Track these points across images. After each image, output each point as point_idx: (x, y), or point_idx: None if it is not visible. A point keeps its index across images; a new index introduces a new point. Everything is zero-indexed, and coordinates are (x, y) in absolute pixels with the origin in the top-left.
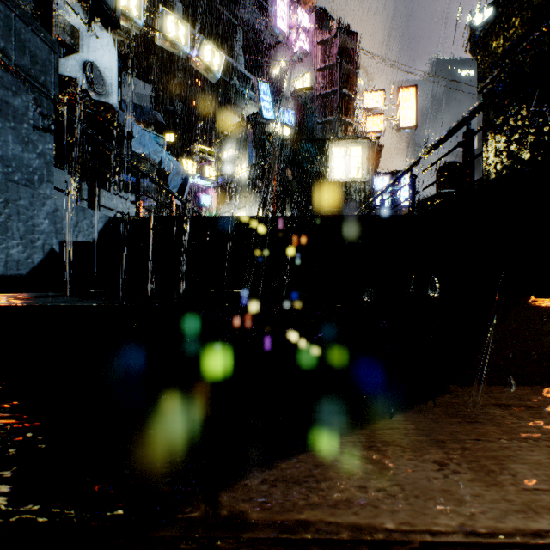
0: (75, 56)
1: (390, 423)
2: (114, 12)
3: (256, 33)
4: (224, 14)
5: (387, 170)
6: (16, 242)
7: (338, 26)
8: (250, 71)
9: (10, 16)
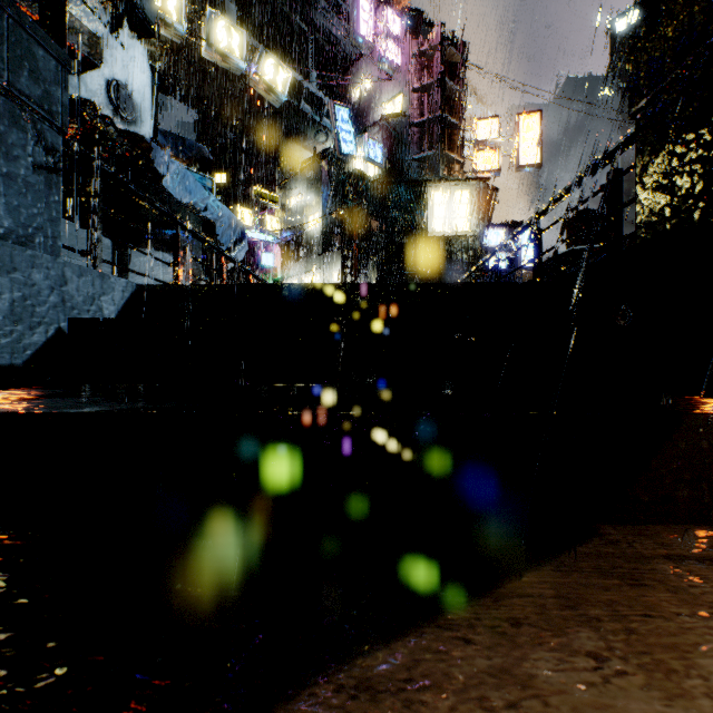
0: (95, 72)
1: (520, 586)
2: (147, 15)
3: (333, 43)
4: (291, 18)
5: (502, 221)
6: (9, 321)
7: (439, 33)
8: (325, 92)
9: (1, 17)
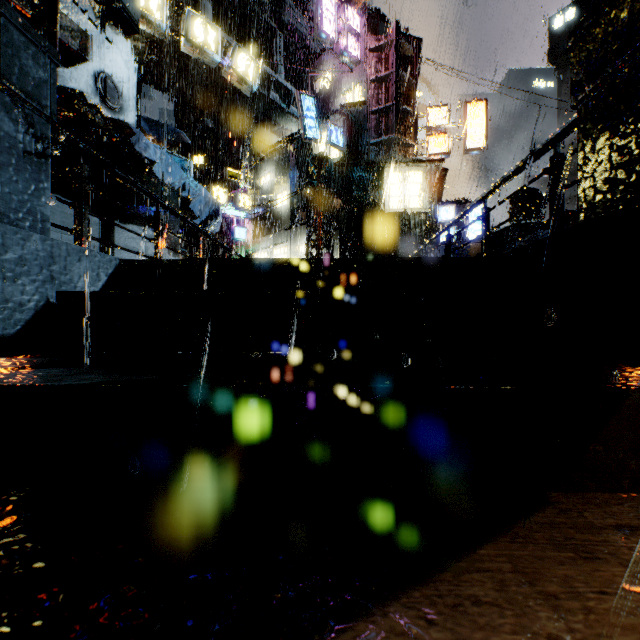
0: (85, 65)
1: (478, 560)
2: (131, 13)
3: (299, 39)
4: (262, 16)
5: (451, 198)
6: (1, 295)
7: (394, 29)
8: (292, 83)
9: None
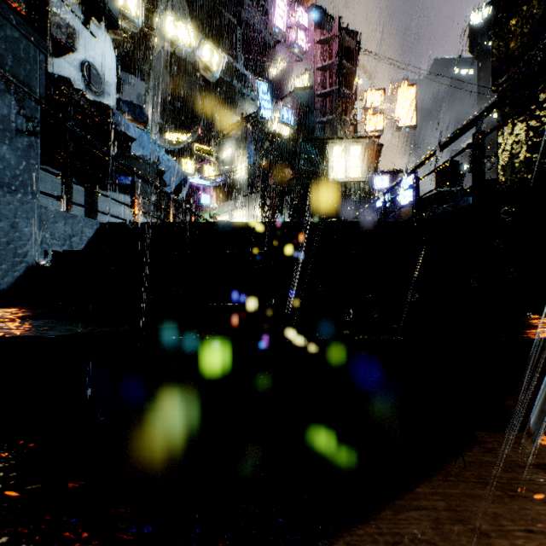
0: (72, 56)
1: (415, 498)
2: (112, 11)
3: (255, 33)
4: (224, 13)
5: (386, 169)
6: None
7: (337, 25)
8: (249, 71)
9: None
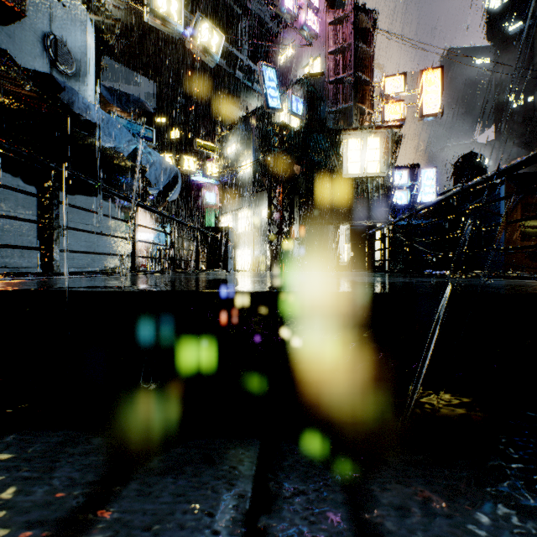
0: (30, 25)
1: None
2: None
3: (262, 23)
4: (228, 3)
5: (397, 164)
6: None
7: (352, 2)
8: (256, 64)
9: None
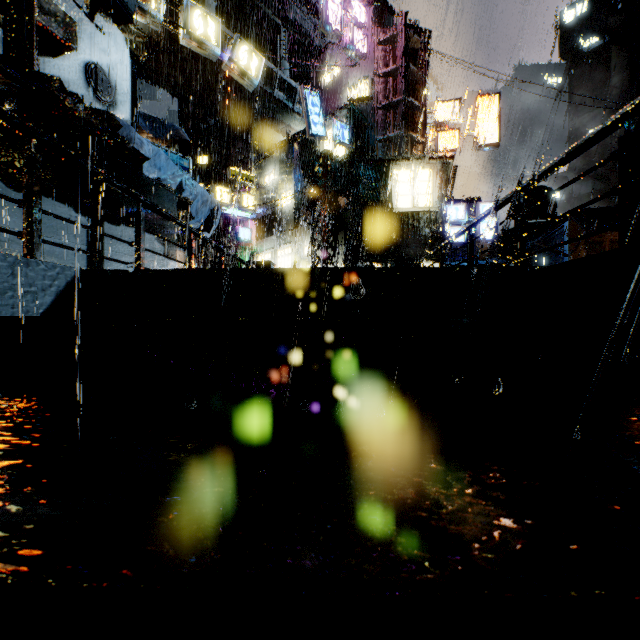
0: (73, 56)
1: None
2: (125, 1)
3: (304, 35)
4: (266, 12)
5: (459, 197)
6: None
7: (403, 21)
8: (297, 81)
9: None
